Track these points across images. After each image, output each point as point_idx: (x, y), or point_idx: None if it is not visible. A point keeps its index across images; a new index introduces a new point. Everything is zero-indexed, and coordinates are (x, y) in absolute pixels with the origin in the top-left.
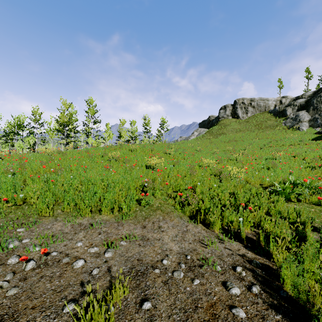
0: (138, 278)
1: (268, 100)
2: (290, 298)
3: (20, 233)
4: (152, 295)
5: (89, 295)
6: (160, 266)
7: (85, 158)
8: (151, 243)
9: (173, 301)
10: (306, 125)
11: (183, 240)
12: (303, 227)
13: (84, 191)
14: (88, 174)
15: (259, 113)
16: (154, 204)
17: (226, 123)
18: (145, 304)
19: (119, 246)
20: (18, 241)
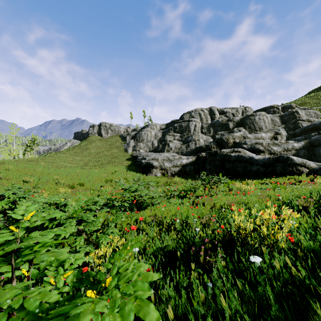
0: None
1: (120, 127)
2: None
3: None
4: None
5: None
6: None
7: None
8: None
9: None
10: (131, 149)
11: None
12: None
13: None
14: None
15: (115, 135)
16: None
17: (93, 139)
18: None
19: None
20: None
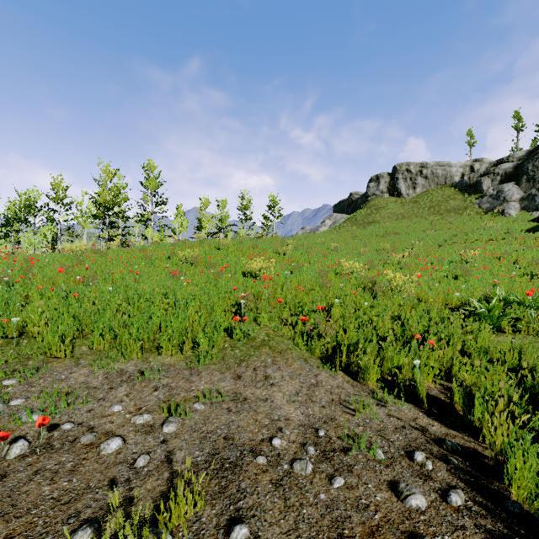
0: (224, 475)
1: (450, 165)
2: (528, 516)
3: (9, 388)
4: (250, 510)
5: (126, 510)
6: (268, 451)
7: (139, 261)
8: (250, 407)
9: (293, 522)
10: (516, 206)
11: (311, 400)
12: (531, 376)
13: (131, 314)
14: (141, 285)
15: (436, 188)
16: (256, 336)
17: (380, 204)
18: (237, 529)
19: (192, 412)
20: (2, 402)
